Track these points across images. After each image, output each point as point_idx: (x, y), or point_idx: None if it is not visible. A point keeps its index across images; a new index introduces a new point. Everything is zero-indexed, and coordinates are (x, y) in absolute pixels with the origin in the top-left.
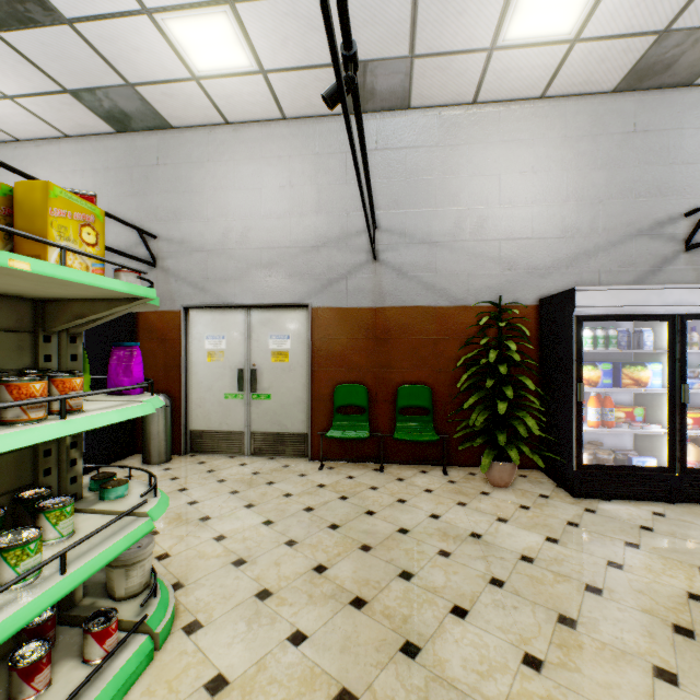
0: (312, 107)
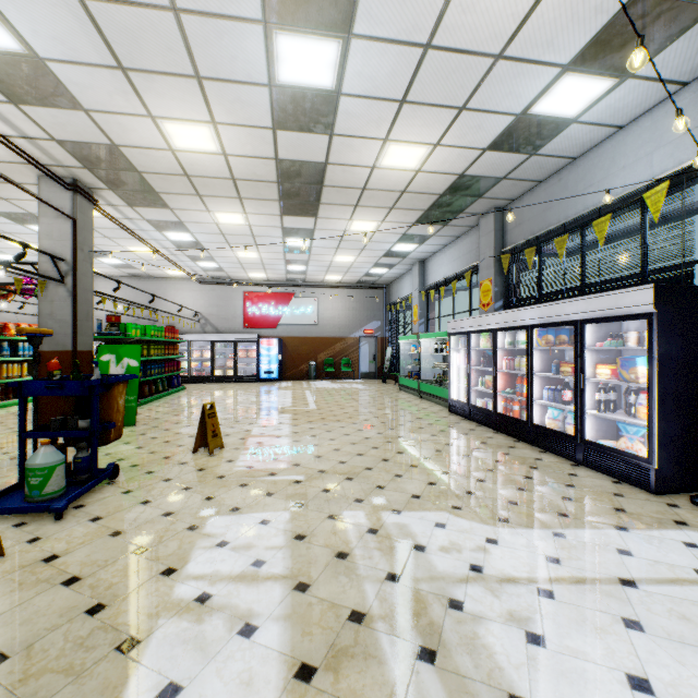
0: None
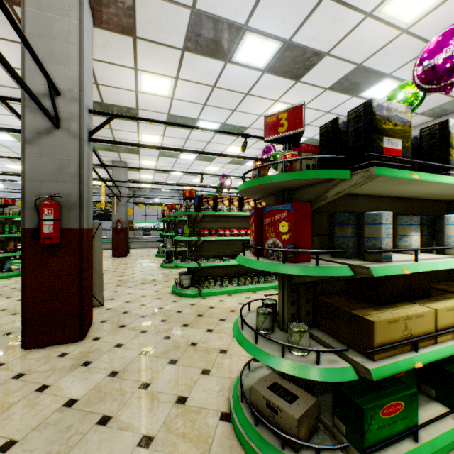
0: (416, 124)
